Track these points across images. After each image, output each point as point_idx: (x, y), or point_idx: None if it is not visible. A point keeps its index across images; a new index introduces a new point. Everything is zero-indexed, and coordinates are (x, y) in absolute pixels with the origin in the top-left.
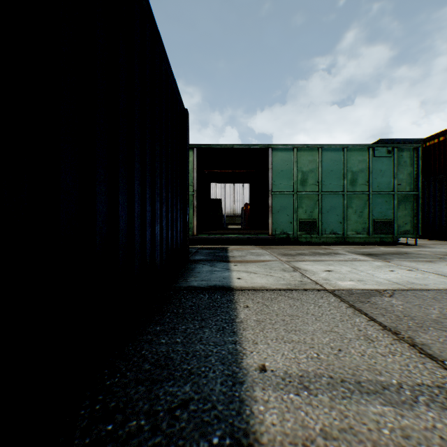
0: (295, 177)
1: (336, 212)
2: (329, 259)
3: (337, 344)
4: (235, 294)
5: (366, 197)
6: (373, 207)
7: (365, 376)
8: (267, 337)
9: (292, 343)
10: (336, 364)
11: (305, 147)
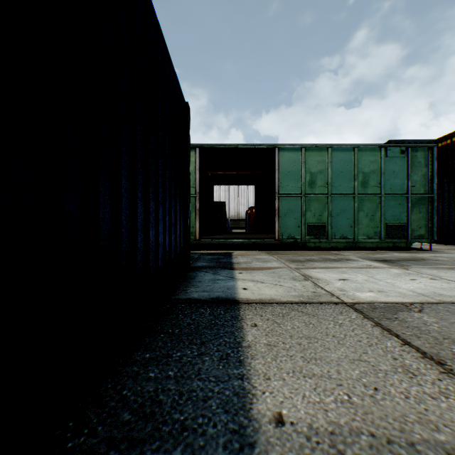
0: (303, 179)
1: (346, 216)
2: (341, 266)
3: (371, 380)
4: (240, 308)
5: (378, 199)
6: (385, 210)
7: (418, 432)
8: (281, 369)
9: (314, 378)
10: (376, 412)
11: (314, 147)
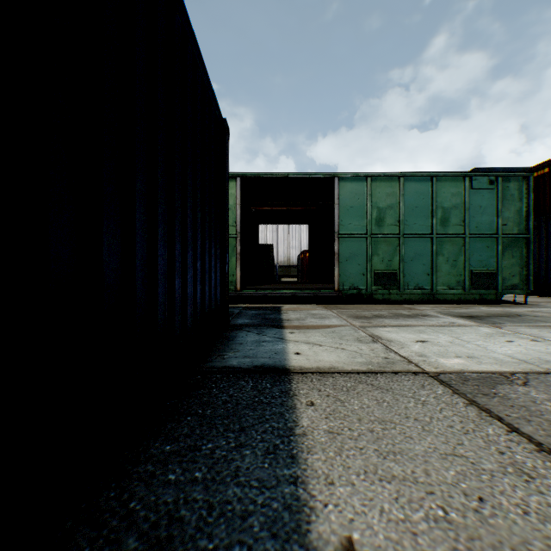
0: (368, 215)
1: (422, 261)
2: (418, 323)
3: (473, 485)
4: (292, 380)
5: (461, 241)
6: (470, 254)
7: None
8: (349, 468)
9: (394, 482)
10: (485, 536)
11: (382, 176)
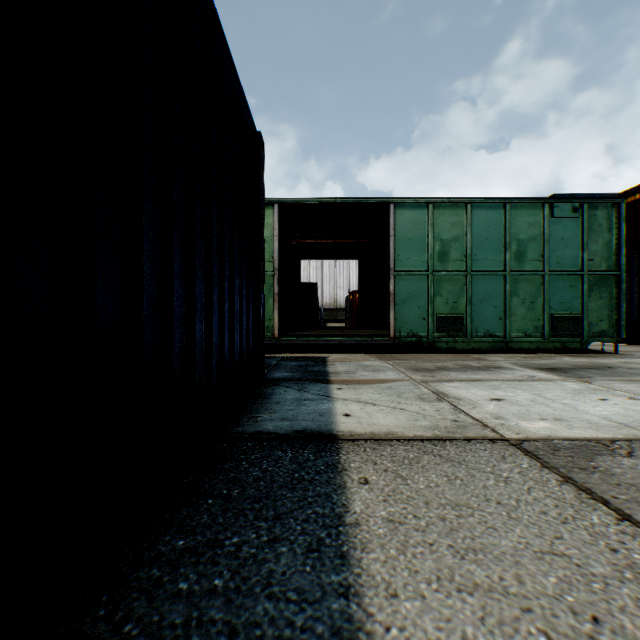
0: (430, 249)
1: (493, 303)
2: (490, 377)
3: (582, 598)
4: (340, 450)
5: (539, 279)
6: (550, 295)
7: None
8: (416, 573)
9: (478, 593)
10: None
11: (446, 203)
